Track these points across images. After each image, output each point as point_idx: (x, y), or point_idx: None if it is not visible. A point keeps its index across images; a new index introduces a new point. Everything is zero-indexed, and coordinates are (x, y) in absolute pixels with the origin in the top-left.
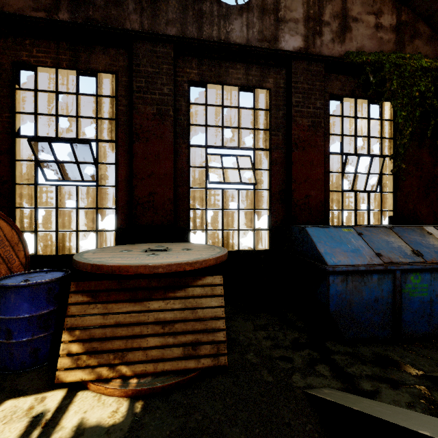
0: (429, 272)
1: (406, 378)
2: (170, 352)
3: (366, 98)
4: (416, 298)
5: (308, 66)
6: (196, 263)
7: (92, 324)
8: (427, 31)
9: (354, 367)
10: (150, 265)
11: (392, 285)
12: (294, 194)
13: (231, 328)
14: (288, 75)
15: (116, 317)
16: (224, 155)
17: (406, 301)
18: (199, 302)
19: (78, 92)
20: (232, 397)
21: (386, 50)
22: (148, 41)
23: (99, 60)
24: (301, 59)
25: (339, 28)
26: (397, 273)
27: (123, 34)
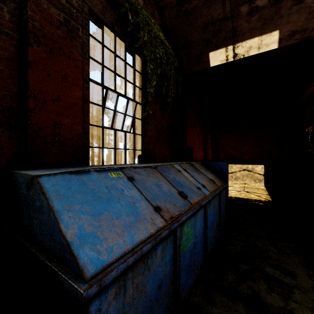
0: (194, 214)
1: None
2: None
3: (124, 40)
4: (188, 249)
5: None
6: None
7: None
8: (159, 19)
9: None
10: None
11: (173, 249)
12: (33, 116)
13: None
14: None
15: None
16: None
17: (182, 260)
18: None
19: None
20: None
21: None
22: None
23: None
24: None
25: None
26: (177, 230)
27: None
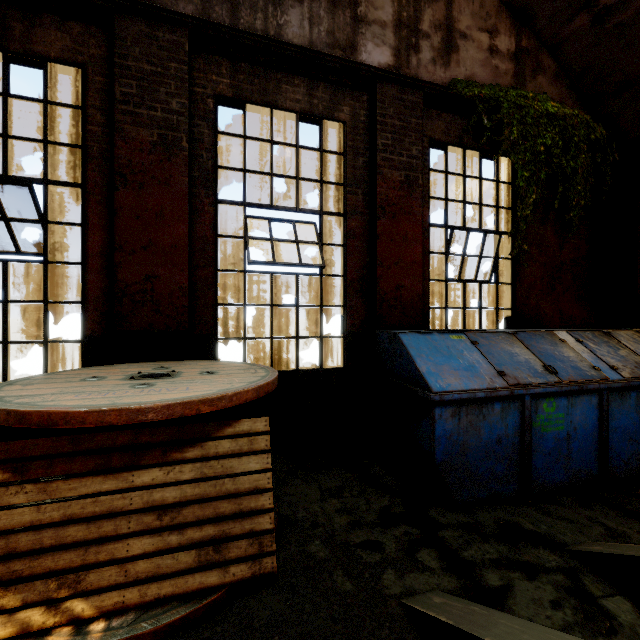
0: (566, 395)
1: (544, 559)
2: (173, 562)
3: (478, 149)
4: (550, 433)
5: (401, 94)
6: (221, 400)
7: (13, 524)
8: (552, 65)
9: (472, 548)
10: (131, 409)
11: (520, 418)
12: (381, 283)
13: (285, 498)
14: (371, 104)
15: (65, 507)
16: (274, 219)
17: (538, 439)
18: (227, 466)
19: (7, 91)
20: (284, 633)
21: (503, 84)
22: (142, 18)
23: (50, 39)
24: (390, 82)
25: (442, 44)
26: (526, 399)
27: (97, 1)
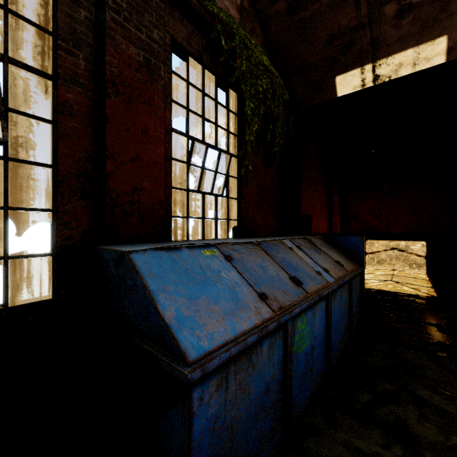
0: (311, 307)
1: None
2: None
3: (214, 72)
4: (302, 352)
5: None
6: None
7: None
8: (261, 35)
9: None
10: None
11: (283, 348)
12: (111, 181)
13: None
14: None
15: None
16: None
17: (295, 364)
18: None
19: None
20: None
21: None
22: None
23: None
24: None
25: None
26: (289, 325)
27: None
